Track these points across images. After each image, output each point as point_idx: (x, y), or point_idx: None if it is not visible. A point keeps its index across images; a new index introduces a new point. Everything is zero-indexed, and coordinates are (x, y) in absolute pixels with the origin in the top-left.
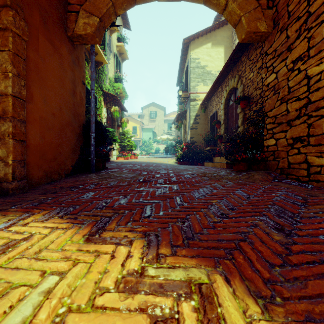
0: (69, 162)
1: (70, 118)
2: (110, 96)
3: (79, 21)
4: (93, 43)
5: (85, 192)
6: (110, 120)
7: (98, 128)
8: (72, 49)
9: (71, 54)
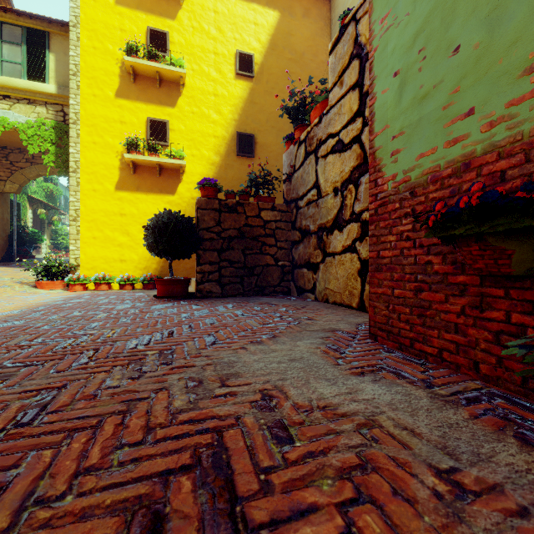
0: (0, 255)
1: (1, 233)
2: (36, 200)
3: (7, 185)
4: (16, 194)
5: (11, 266)
6: (39, 218)
7: (20, 236)
8: (2, 197)
9: (1, 200)
